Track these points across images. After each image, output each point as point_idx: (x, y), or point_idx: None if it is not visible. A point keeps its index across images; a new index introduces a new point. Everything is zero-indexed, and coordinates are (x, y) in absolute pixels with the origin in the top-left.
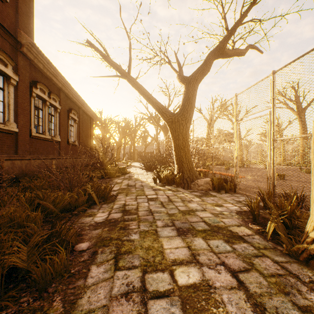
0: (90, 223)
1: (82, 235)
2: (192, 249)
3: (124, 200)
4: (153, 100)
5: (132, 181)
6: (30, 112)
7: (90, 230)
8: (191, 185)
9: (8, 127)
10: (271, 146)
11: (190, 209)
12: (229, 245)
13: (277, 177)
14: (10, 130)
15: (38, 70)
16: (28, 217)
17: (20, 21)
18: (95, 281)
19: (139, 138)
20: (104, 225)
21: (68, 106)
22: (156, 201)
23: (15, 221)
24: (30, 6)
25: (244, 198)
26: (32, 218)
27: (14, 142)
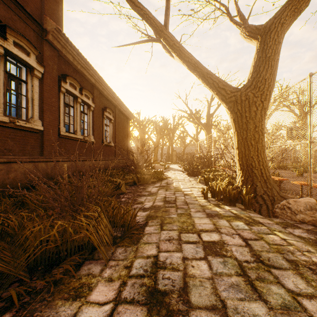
0: None
1: None
2: None
3: (156, 243)
4: (204, 70)
5: (170, 193)
6: (59, 109)
7: None
8: (274, 209)
9: (30, 124)
10: None
11: None
12: None
13: None
14: (33, 128)
15: (68, 64)
16: None
17: (46, 6)
18: None
19: (177, 138)
20: None
21: (103, 105)
22: (224, 257)
23: None
24: None
25: None
26: None
27: (40, 141)
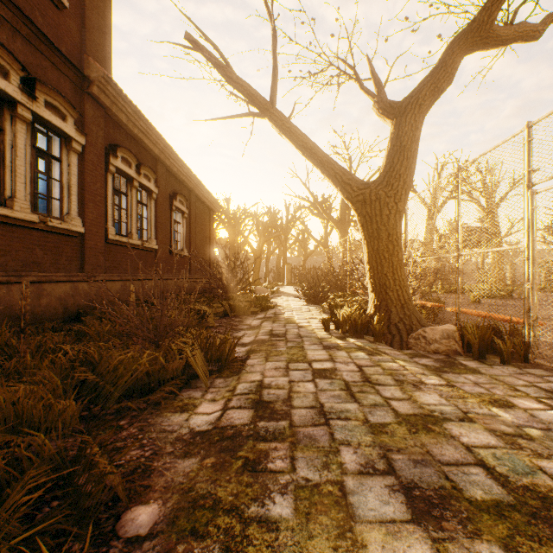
0: (177, 432)
1: (151, 474)
2: None
3: (260, 371)
4: (323, 157)
5: (279, 325)
6: (106, 199)
7: (172, 456)
8: (408, 340)
9: (67, 224)
10: None
11: (425, 413)
12: None
13: None
14: (71, 230)
15: (119, 127)
16: (48, 410)
17: (88, 41)
18: None
19: (294, 242)
20: (208, 445)
21: (172, 189)
22: (332, 379)
23: (23, 416)
24: (106, 15)
25: None
26: (56, 411)
27: (79, 250)
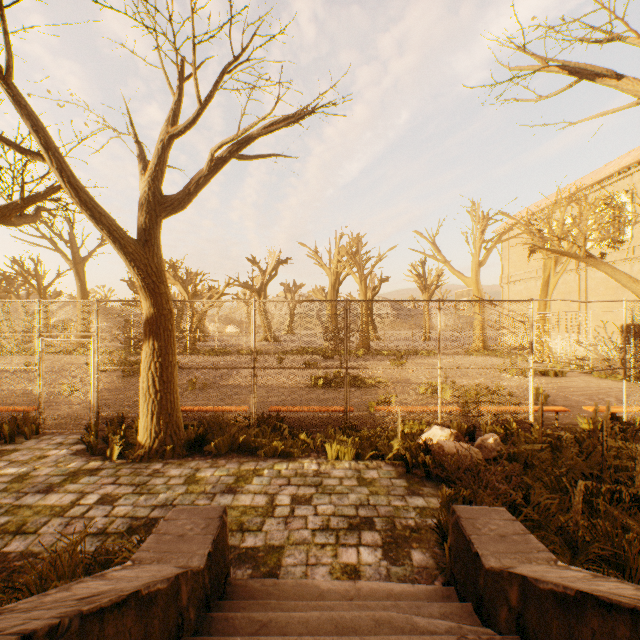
0: None
1: None
2: (75, 491)
3: None
4: None
5: None
6: None
7: None
8: None
9: None
10: (96, 375)
11: (18, 475)
12: (96, 476)
13: (68, 389)
14: None
15: None
16: None
17: None
18: (28, 545)
19: None
20: None
21: None
22: None
23: None
24: None
25: (61, 437)
26: None
27: None
